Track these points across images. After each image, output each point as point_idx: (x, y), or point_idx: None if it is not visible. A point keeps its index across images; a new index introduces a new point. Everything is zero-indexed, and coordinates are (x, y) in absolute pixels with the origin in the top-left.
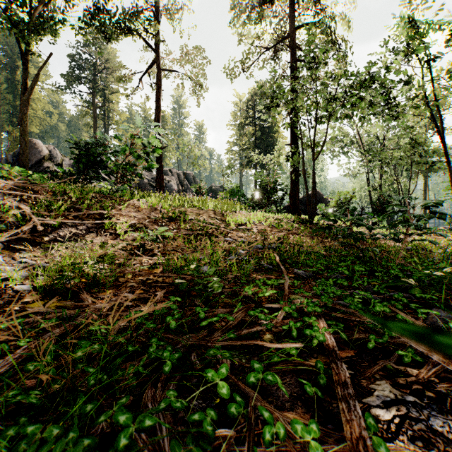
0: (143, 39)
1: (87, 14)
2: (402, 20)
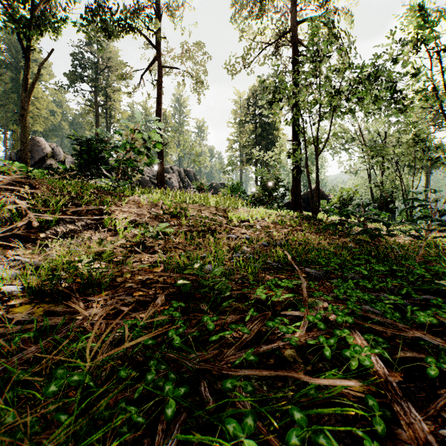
0: (144, 36)
1: (89, 10)
2: (411, 8)
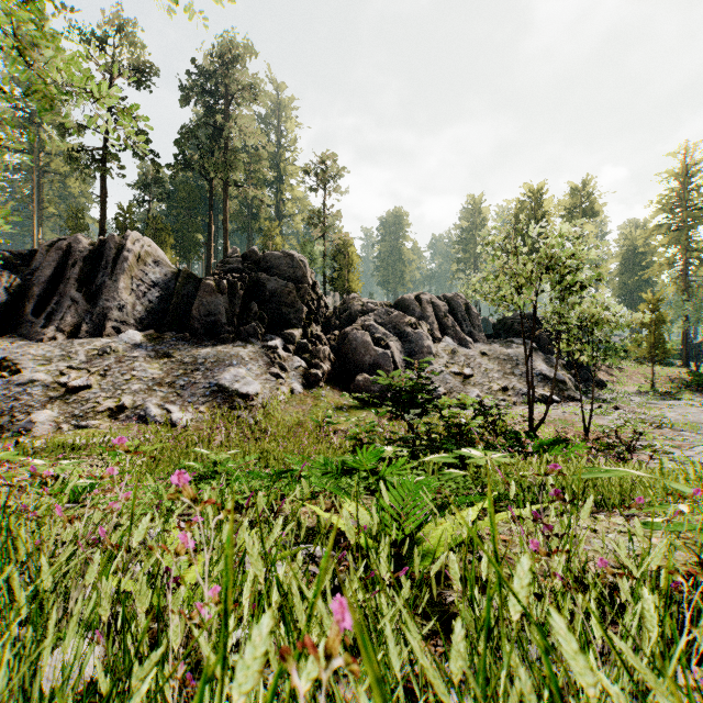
0: None
1: None
2: None
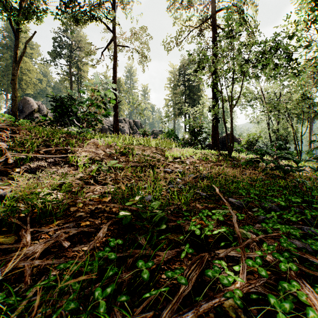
0: (103, 23)
1: (63, 4)
2: None
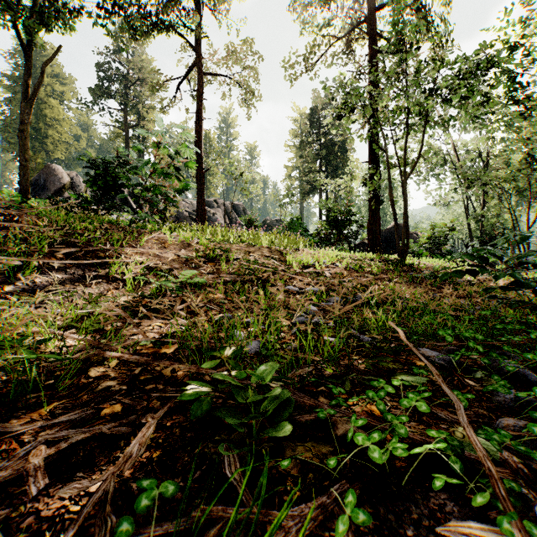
0: (180, 35)
1: None
2: None
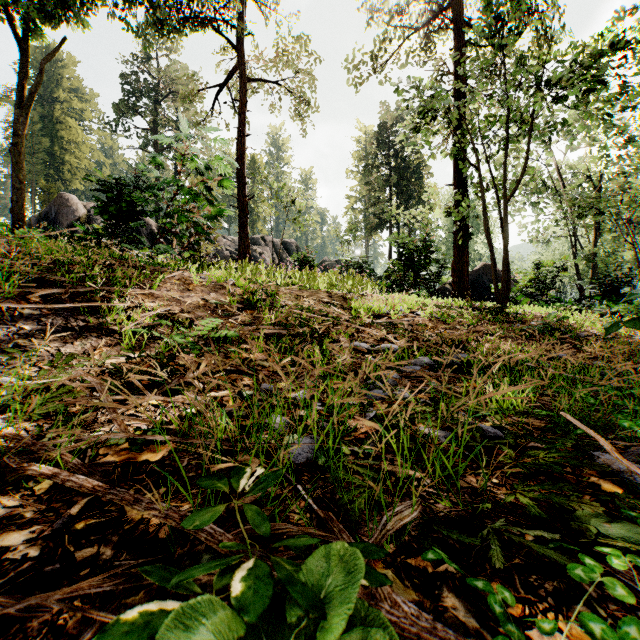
0: (218, 32)
1: None
2: None
